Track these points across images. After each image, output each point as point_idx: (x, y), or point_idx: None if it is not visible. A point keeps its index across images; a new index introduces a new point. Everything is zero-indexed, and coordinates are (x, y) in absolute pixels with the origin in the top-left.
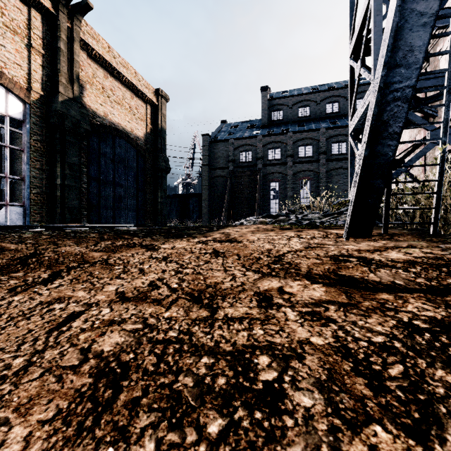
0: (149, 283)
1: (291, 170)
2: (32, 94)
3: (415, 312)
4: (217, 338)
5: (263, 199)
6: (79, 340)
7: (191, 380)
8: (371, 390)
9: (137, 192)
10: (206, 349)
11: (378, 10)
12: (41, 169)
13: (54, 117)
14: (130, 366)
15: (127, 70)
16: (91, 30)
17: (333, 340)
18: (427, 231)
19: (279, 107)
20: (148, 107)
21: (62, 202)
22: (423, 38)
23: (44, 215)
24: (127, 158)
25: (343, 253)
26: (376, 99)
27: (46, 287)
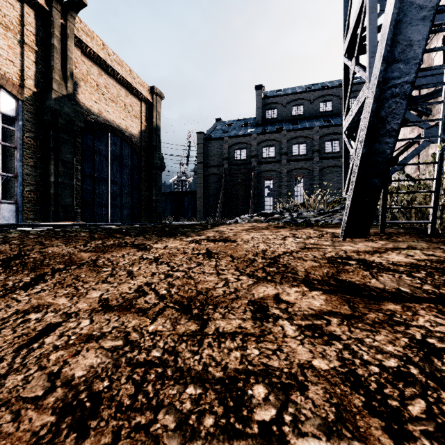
0: (136, 289)
1: (285, 168)
2: (24, 91)
3: (428, 327)
4: (206, 360)
5: (257, 196)
6: (49, 361)
7: (172, 419)
8: (390, 438)
9: (132, 189)
10: (192, 375)
11: (373, 7)
12: (34, 166)
13: (47, 114)
14: (103, 399)
15: (121, 67)
16: (86, 27)
17: (339, 363)
18: (424, 230)
19: (273, 106)
20: (143, 105)
21: (55, 200)
22: (423, 32)
23: (37, 213)
24: (121, 156)
25: (341, 255)
26: (375, 95)
27: (26, 292)
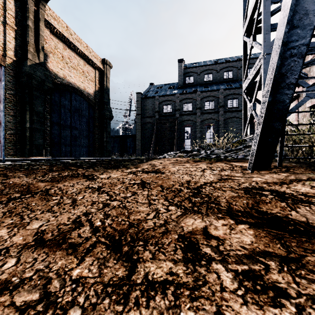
0: (74, 219)
1: (199, 119)
2: (6, 59)
3: None
4: None
5: (179, 139)
6: None
7: None
8: None
9: (89, 133)
10: None
11: None
12: (14, 116)
13: (24, 77)
14: None
15: (80, 44)
16: (53, 13)
17: None
18: (311, 164)
19: (191, 74)
20: (96, 72)
21: (30, 141)
22: None
23: (16, 151)
24: (81, 109)
25: (254, 185)
26: (280, 52)
27: None
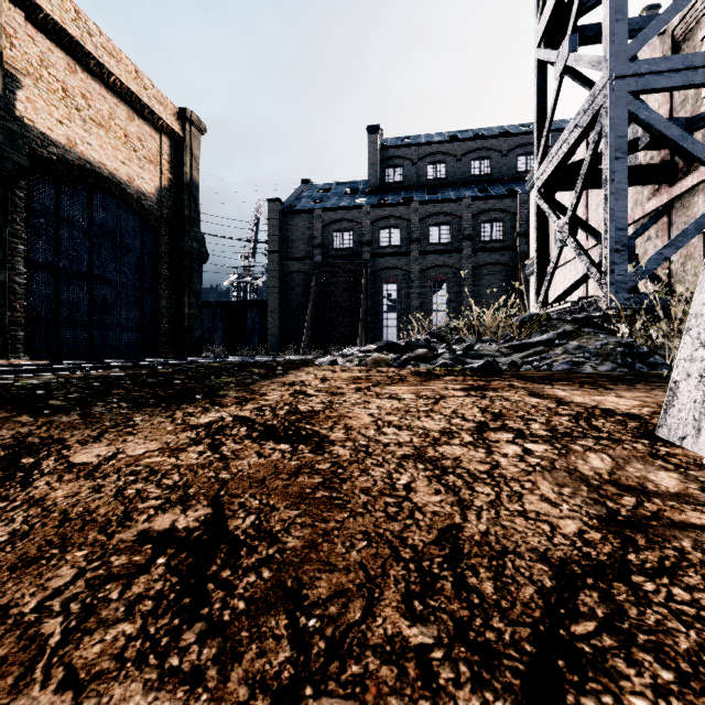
0: None
1: (417, 265)
2: None
3: None
4: None
5: (371, 311)
6: None
7: None
8: None
9: (142, 294)
10: None
11: None
12: None
13: None
14: None
15: (118, 62)
16: None
17: None
18: None
19: (397, 161)
20: (164, 140)
21: None
22: None
23: None
24: (119, 231)
25: None
26: None
27: None
